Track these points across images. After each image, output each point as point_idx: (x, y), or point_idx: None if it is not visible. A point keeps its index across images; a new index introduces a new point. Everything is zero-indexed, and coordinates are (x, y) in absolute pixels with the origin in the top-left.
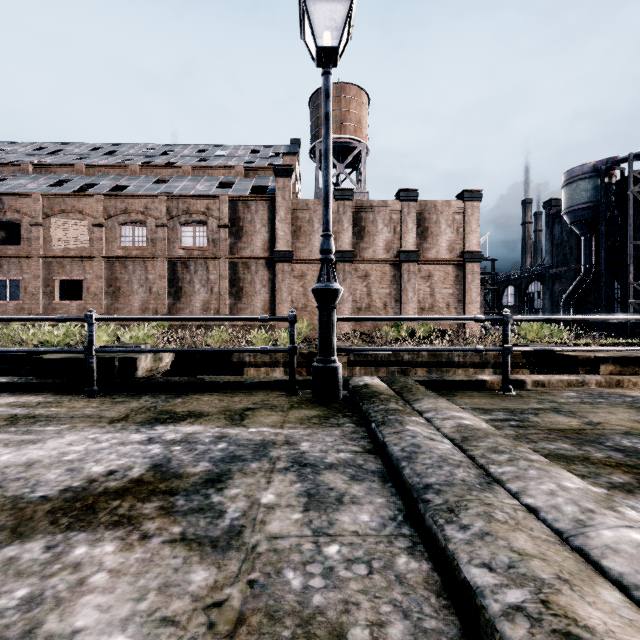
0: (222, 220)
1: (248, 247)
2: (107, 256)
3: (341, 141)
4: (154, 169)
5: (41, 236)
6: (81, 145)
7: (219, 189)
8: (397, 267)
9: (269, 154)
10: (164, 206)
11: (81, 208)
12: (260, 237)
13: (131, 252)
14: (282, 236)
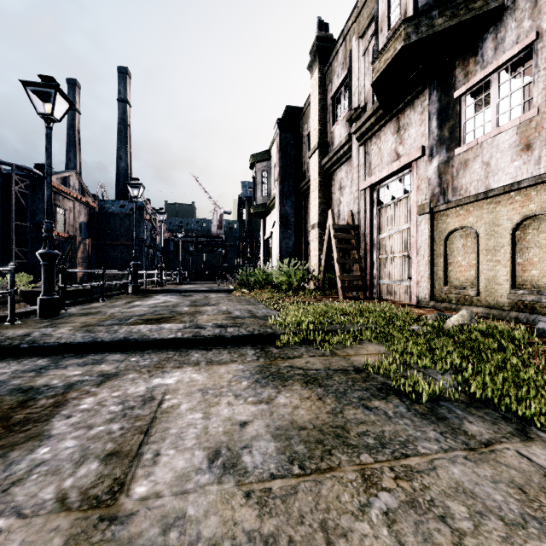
0: None
1: None
2: None
3: None
4: None
5: None
6: None
7: None
8: None
9: None
10: None
11: None
12: None
13: None
14: None
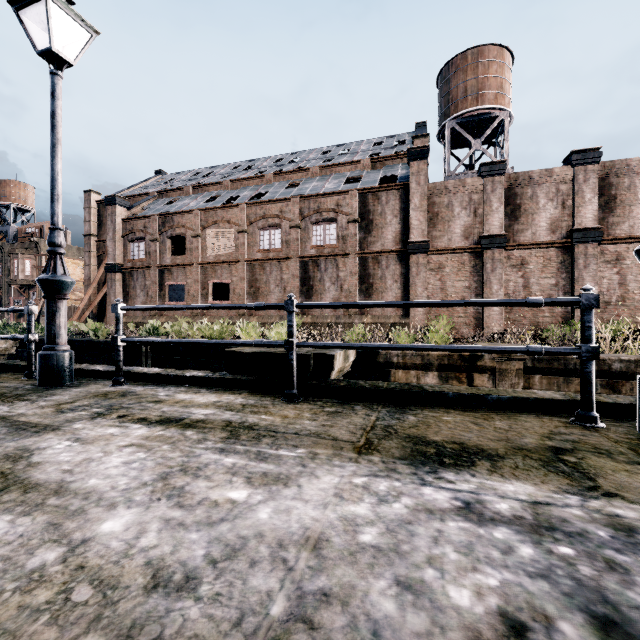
0: (351, 215)
1: (378, 241)
2: (249, 259)
3: (477, 114)
4: (286, 175)
5: (199, 246)
6: (225, 166)
7: (347, 184)
8: (567, 251)
9: (393, 143)
10: (297, 208)
11: (229, 218)
12: (391, 229)
13: (268, 254)
14: (416, 225)
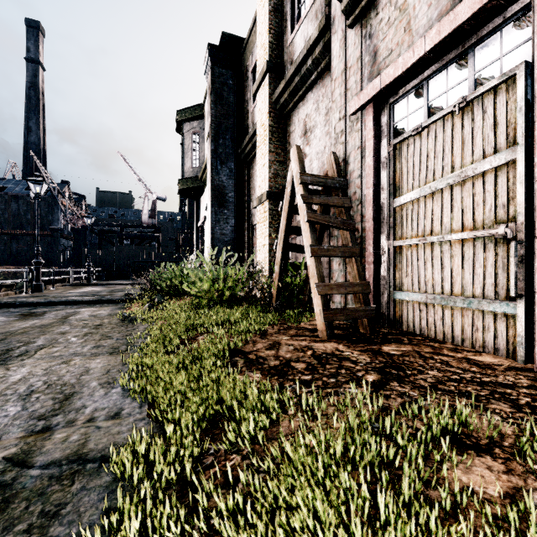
0: None
1: None
2: None
3: None
4: None
5: None
6: None
7: None
8: None
9: None
10: None
11: None
12: None
13: None
14: None
